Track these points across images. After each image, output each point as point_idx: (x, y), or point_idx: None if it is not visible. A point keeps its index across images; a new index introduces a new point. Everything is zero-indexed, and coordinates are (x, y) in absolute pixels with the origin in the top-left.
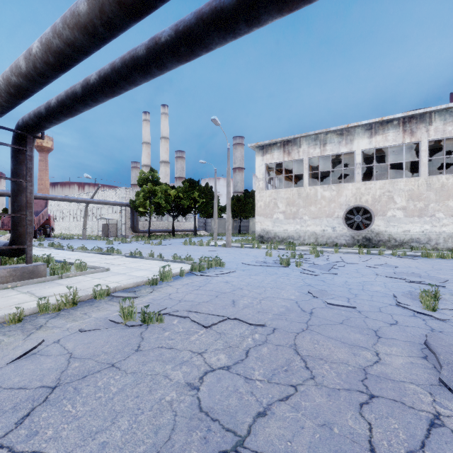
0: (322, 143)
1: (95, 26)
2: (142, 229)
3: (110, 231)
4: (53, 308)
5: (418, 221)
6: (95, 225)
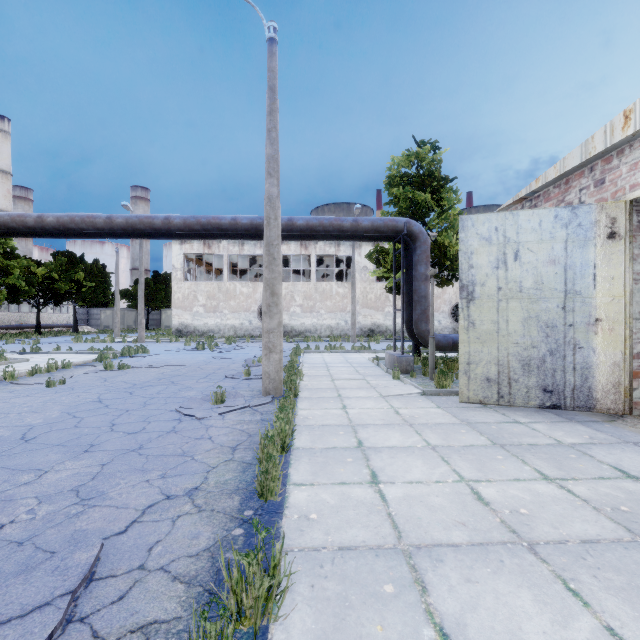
0: (241, 242)
1: (105, 229)
2: None
3: None
4: (45, 370)
5: (310, 316)
6: None
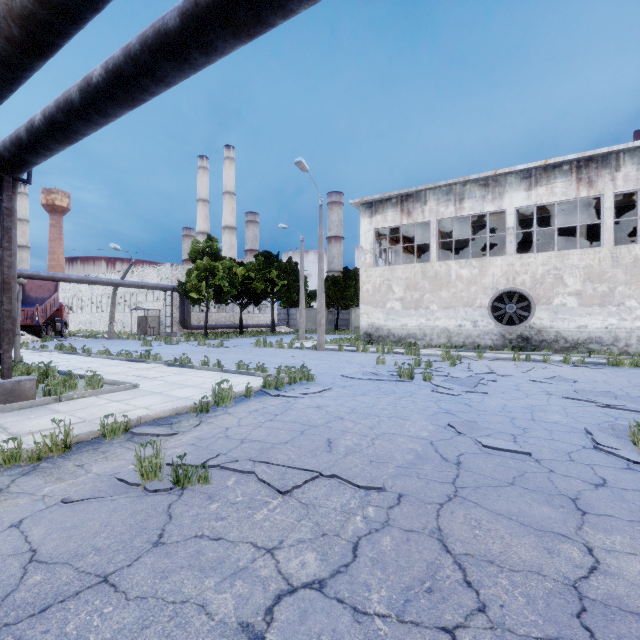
0: (458, 198)
1: None
2: (196, 324)
3: (149, 327)
4: (28, 456)
5: (600, 313)
6: (129, 318)
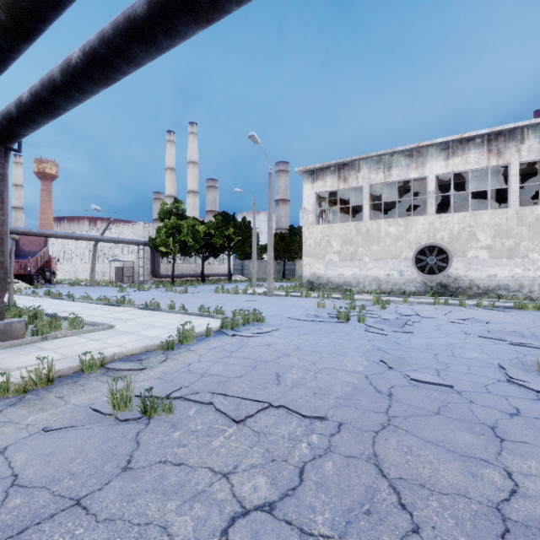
0: (386, 166)
1: None
2: (165, 273)
3: (124, 276)
4: (15, 389)
5: (507, 264)
6: (107, 268)
